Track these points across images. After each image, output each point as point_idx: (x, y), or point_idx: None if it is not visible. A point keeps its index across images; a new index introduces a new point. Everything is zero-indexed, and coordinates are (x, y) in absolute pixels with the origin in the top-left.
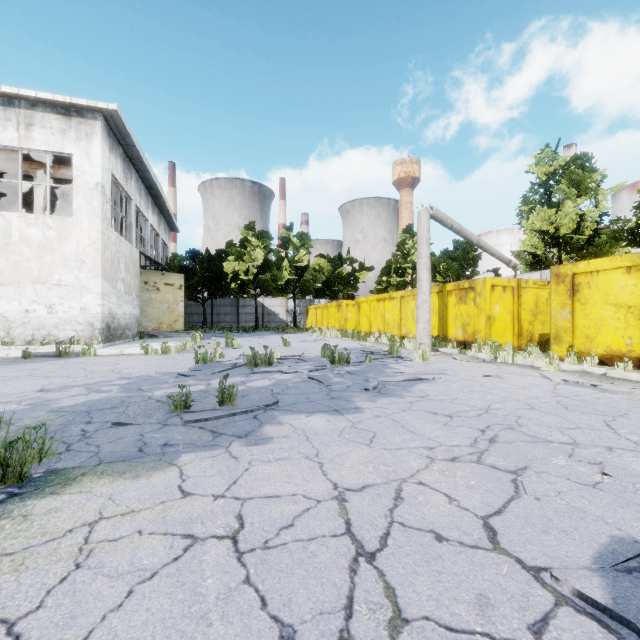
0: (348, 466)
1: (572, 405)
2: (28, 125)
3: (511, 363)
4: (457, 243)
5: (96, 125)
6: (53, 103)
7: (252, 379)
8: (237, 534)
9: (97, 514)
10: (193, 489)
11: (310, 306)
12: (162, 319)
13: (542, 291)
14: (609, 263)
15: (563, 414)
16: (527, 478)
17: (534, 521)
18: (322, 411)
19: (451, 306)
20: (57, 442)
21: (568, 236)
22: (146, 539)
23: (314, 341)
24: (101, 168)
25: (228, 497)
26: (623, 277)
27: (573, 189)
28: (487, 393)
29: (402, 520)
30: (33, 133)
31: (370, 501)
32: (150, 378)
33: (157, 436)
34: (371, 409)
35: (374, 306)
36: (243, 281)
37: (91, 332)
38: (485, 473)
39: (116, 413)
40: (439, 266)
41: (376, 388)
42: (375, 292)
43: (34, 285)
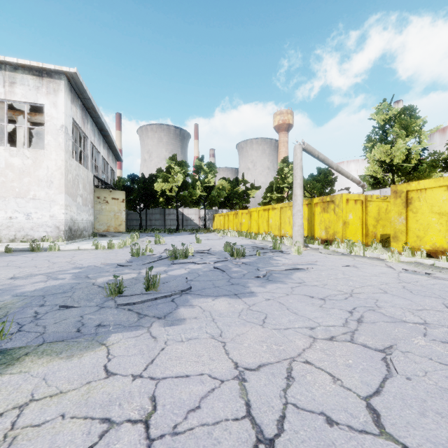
0: (246, 345)
1: (415, 290)
2: (11, 83)
3: (362, 256)
4: (320, 170)
5: (61, 83)
6: (30, 67)
7: (172, 268)
8: (149, 418)
9: (29, 396)
10: (116, 369)
11: (216, 214)
12: (110, 223)
13: (382, 203)
14: (434, 183)
15: (410, 297)
16: (396, 358)
17: (410, 402)
18: (224, 295)
19: (317, 214)
20: (12, 323)
21: (399, 164)
22: (67, 424)
23: (218, 239)
24: (65, 114)
25: (145, 377)
26: (445, 193)
27: (403, 131)
28: (349, 280)
29: (295, 401)
30: (15, 89)
31: (266, 381)
32: (96, 268)
33: (94, 317)
34: (262, 293)
35: (261, 214)
36: (168, 196)
37: (57, 233)
38: (359, 352)
39: (65, 297)
40: (307, 186)
41: (265, 276)
42: (261, 204)
43: (16, 199)
